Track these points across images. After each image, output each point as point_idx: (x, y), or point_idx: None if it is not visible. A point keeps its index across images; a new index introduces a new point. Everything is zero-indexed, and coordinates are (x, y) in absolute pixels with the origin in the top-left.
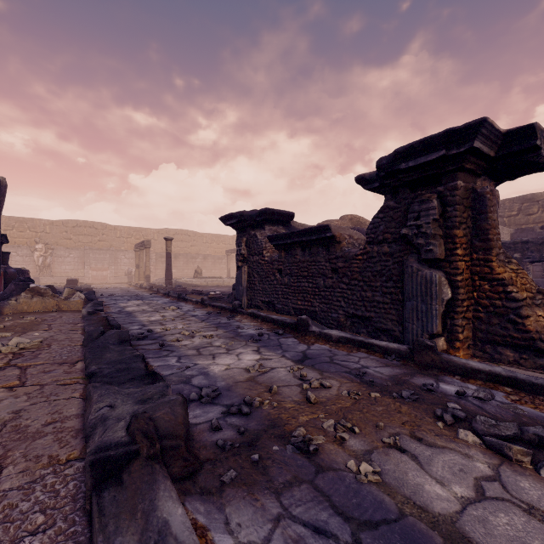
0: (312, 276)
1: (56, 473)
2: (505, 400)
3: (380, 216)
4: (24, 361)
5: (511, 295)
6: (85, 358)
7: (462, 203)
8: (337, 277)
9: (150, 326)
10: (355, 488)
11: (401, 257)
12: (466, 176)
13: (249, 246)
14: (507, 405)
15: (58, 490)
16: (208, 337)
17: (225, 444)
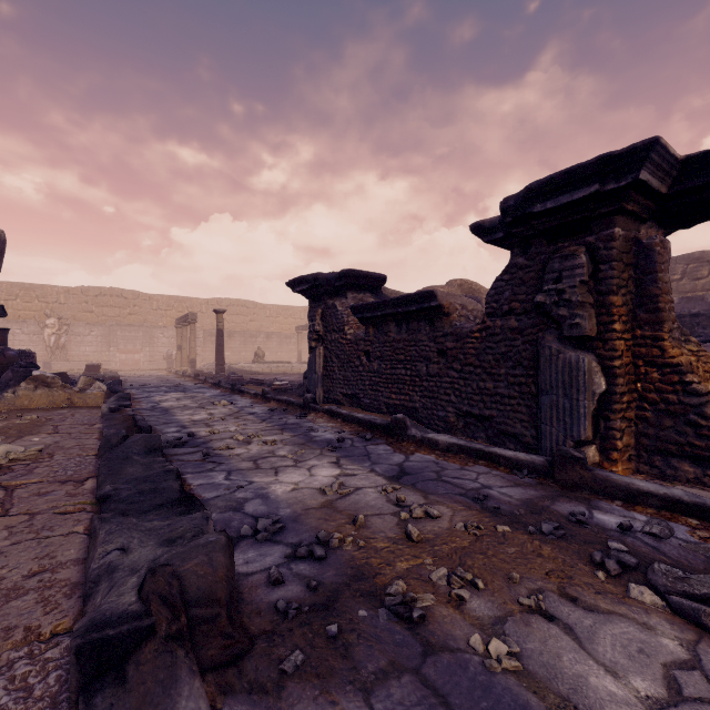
0: (411, 361)
1: (32, 657)
2: (690, 538)
3: (505, 278)
4: (12, 478)
5: (691, 387)
6: (98, 473)
7: (621, 259)
8: (446, 362)
9: (192, 428)
10: (484, 682)
11: (535, 335)
12: (626, 221)
13: (326, 321)
14: (693, 546)
15: (31, 686)
16: (270, 444)
17: (289, 607)
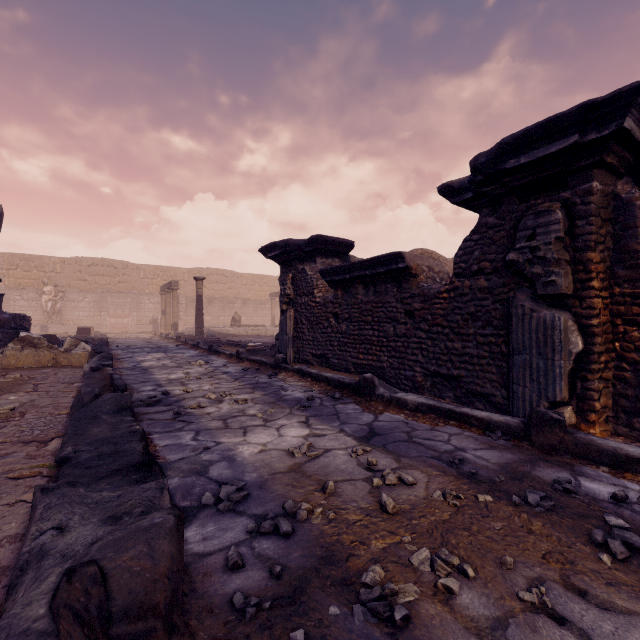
0: (378, 322)
1: None
2: None
3: (474, 238)
4: None
5: None
6: (64, 433)
7: (599, 214)
8: (413, 322)
9: (168, 387)
10: None
11: (505, 294)
12: (604, 175)
13: (296, 285)
14: None
15: None
16: (241, 403)
17: (246, 602)
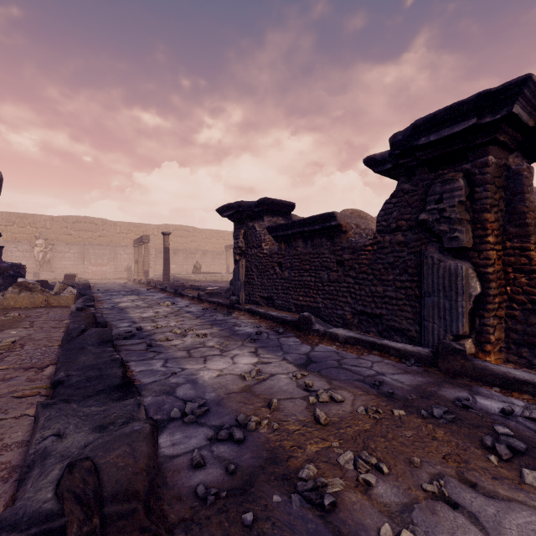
0: (315, 270)
1: None
2: None
3: (393, 201)
4: None
5: None
6: (57, 361)
7: (494, 182)
8: (343, 270)
9: (141, 323)
10: None
11: (418, 247)
12: (498, 151)
13: (247, 239)
14: None
15: None
16: (201, 336)
17: (207, 492)
